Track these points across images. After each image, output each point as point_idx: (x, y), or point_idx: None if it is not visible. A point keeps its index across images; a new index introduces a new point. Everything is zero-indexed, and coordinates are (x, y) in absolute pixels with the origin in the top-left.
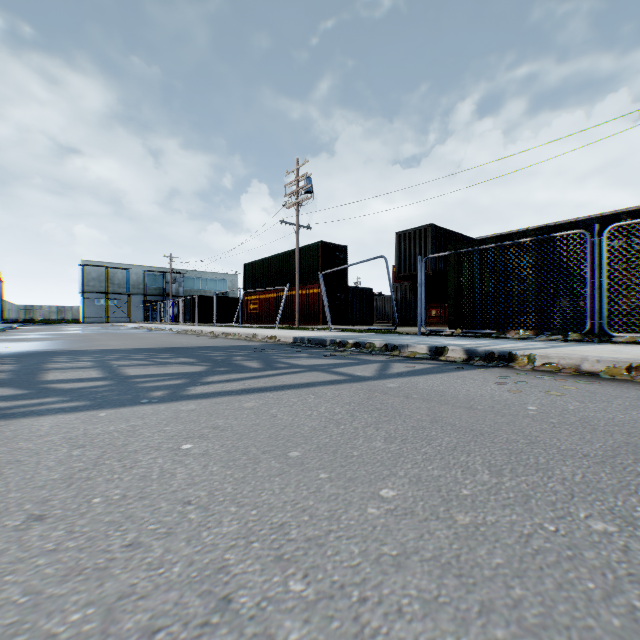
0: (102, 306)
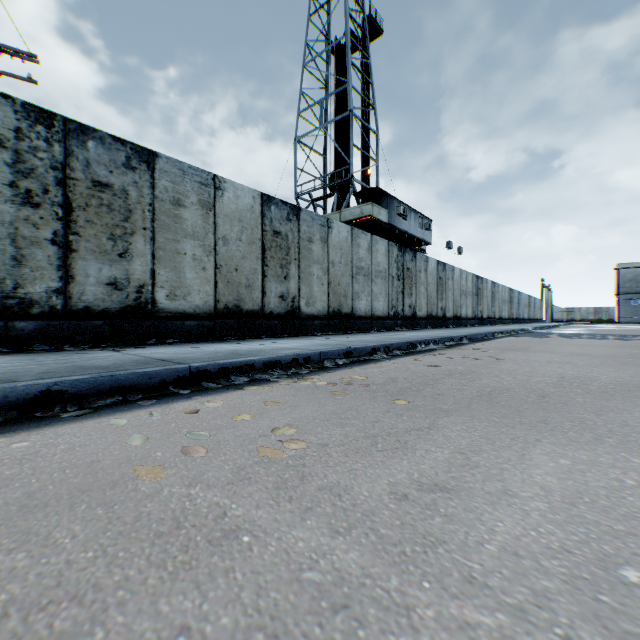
0: (636, 306)
